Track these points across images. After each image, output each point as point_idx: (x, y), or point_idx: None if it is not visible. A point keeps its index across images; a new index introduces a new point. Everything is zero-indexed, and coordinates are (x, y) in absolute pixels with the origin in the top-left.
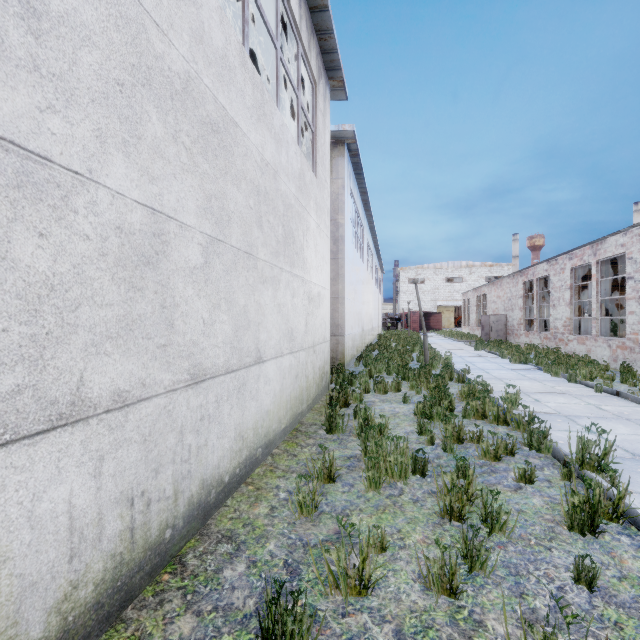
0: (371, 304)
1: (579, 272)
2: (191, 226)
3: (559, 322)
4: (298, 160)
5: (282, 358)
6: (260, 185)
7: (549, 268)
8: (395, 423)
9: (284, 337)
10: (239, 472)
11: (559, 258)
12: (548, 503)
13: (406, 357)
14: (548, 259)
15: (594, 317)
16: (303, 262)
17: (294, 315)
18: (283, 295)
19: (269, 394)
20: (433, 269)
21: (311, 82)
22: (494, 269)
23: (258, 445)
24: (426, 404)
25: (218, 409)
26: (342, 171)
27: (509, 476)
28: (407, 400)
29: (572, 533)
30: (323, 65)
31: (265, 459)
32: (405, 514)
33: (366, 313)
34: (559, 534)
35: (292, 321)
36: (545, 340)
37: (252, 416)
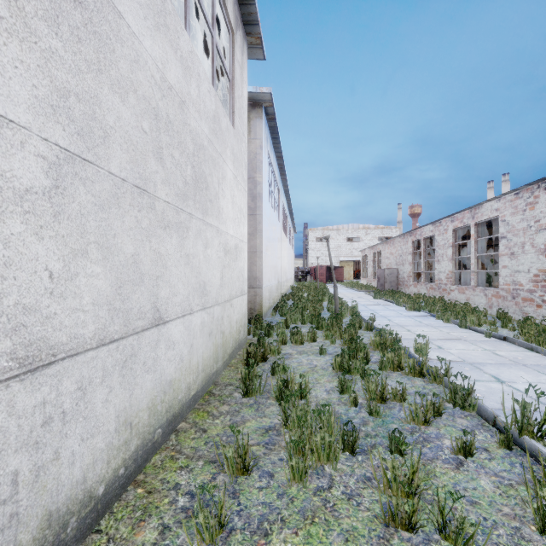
0: (285, 259)
1: (458, 233)
2: (19, 123)
3: (443, 275)
4: (212, 100)
5: (191, 316)
6: (160, 109)
7: (434, 229)
8: (314, 379)
9: (194, 292)
10: (124, 472)
11: (443, 221)
12: (498, 486)
13: (318, 306)
14: (434, 221)
15: (472, 270)
16: (218, 211)
17: (207, 267)
18: (193, 245)
19: (173, 360)
20: (336, 230)
21: (228, 28)
22: (385, 231)
23: (156, 426)
24: (344, 358)
25: (83, 399)
26: (260, 132)
27: (444, 446)
28: (323, 352)
29: (544, 538)
30: (241, 17)
31: (167, 439)
32: (340, 523)
33: (281, 267)
34: (531, 541)
35: (205, 274)
36: (431, 290)
37: (147, 393)
